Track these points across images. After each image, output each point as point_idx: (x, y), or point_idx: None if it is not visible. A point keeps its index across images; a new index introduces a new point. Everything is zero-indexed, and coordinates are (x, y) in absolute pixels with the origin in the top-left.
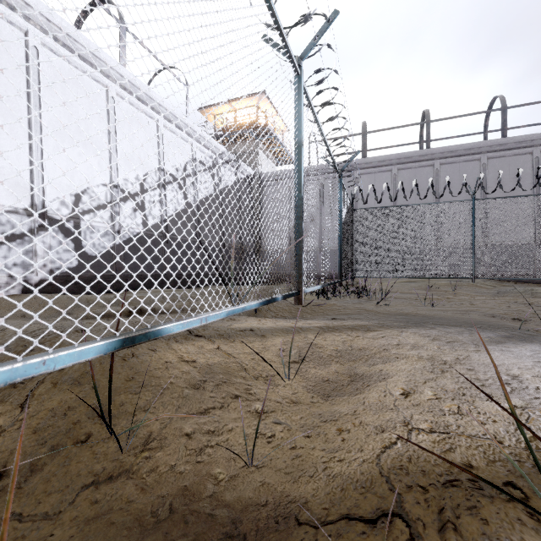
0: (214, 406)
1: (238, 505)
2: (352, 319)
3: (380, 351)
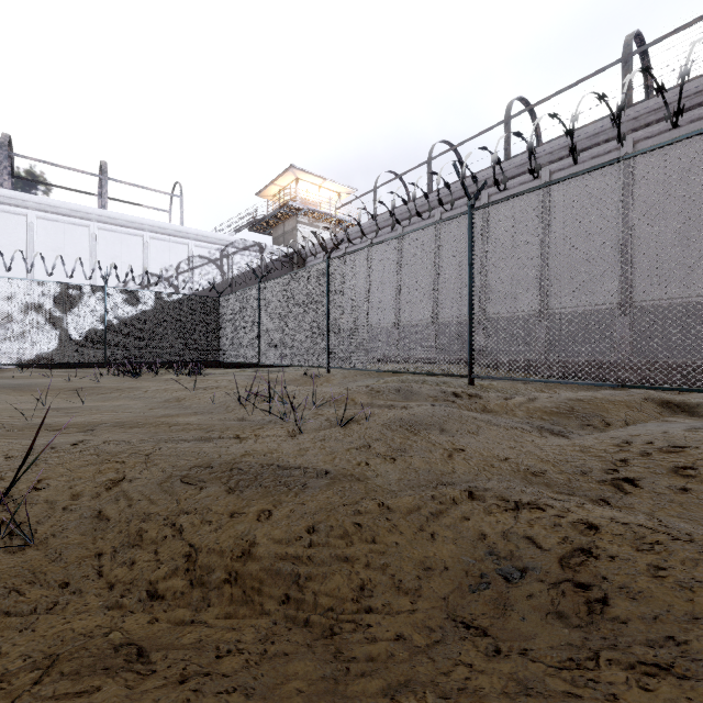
0: None
1: None
2: None
3: None
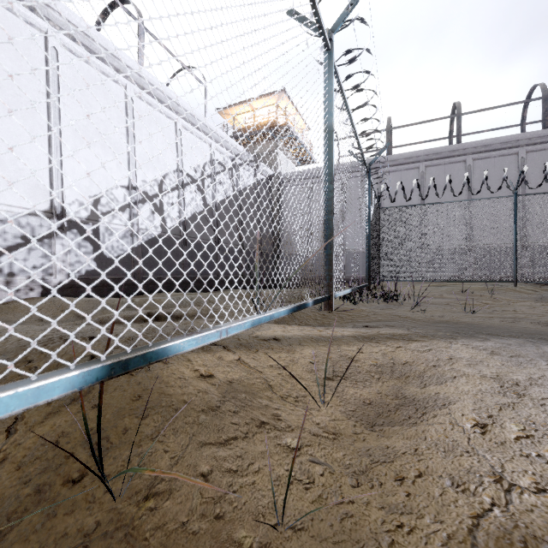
0: (236, 436)
1: None
2: (387, 327)
3: (430, 367)
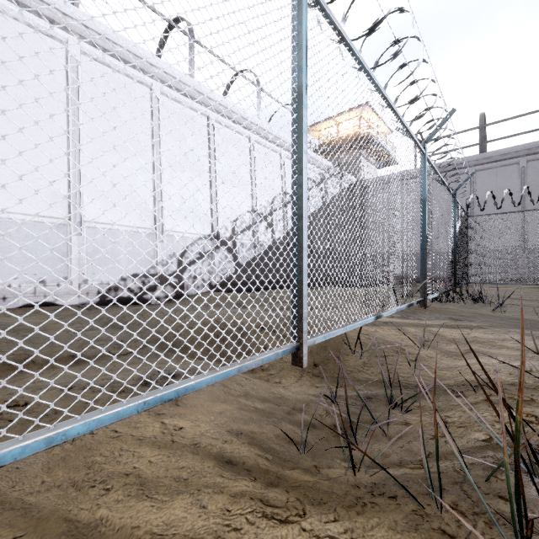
0: (388, 354)
1: (415, 381)
2: (466, 320)
3: (488, 340)
